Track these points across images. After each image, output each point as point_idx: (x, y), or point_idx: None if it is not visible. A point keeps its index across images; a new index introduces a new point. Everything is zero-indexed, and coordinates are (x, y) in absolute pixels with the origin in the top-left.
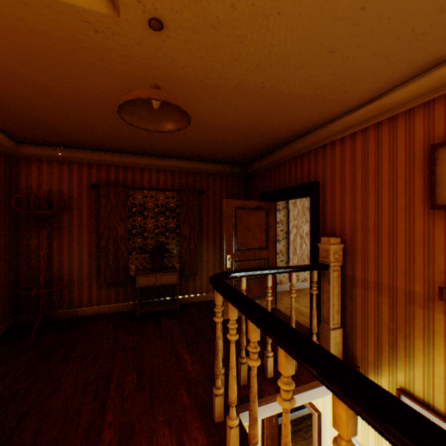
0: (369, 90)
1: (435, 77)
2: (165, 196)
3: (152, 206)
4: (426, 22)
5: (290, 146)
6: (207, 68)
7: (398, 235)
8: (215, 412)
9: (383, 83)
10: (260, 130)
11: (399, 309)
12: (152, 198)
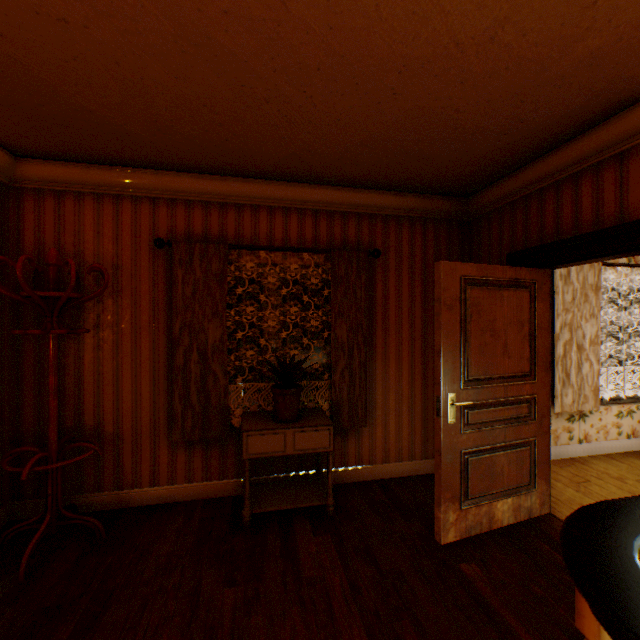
0: None
1: None
2: (300, 262)
3: (275, 284)
4: None
5: (633, 112)
6: None
7: None
8: None
9: None
10: (585, 47)
11: None
12: (275, 269)
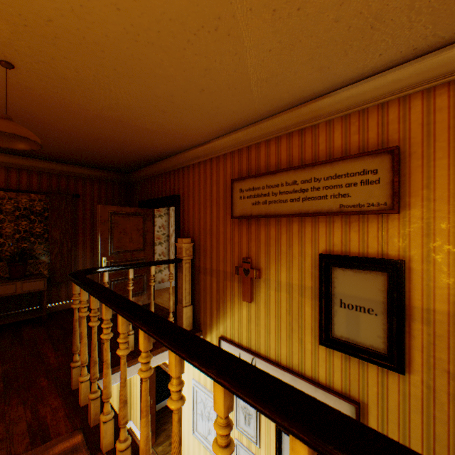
0: (202, 136)
1: (233, 138)
2: (30, 198)
3: (12, 209)
4: (213, 111)
5: (161, 163)
6: (65, 100)
7: (221, 236)
8: (73, 382)
9: (209, 135)
10: (131, 148)
11: (221, 284)
12: (12, 200)
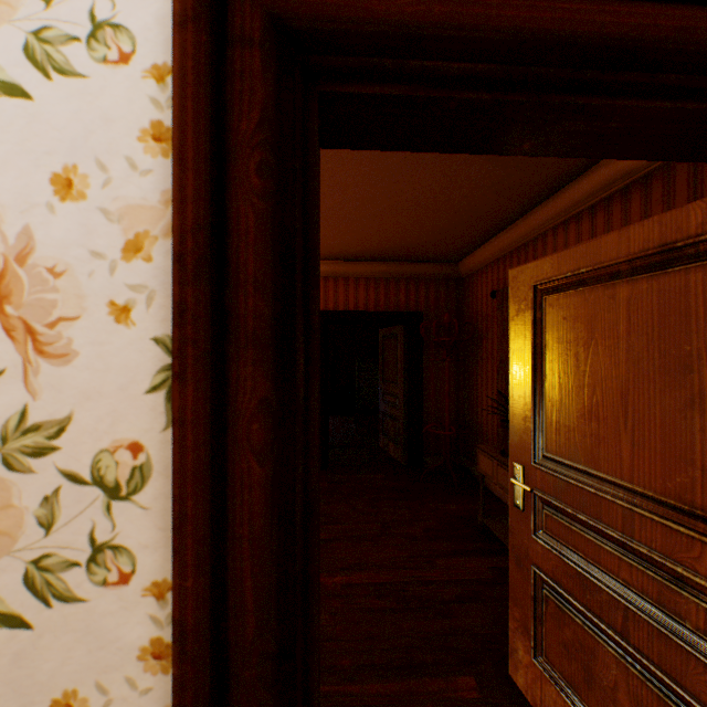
0: None
1: None
2: None
3: None
4: None
5: None
6: None
7: None
8: None
9: None
10: None
11: None
12: None
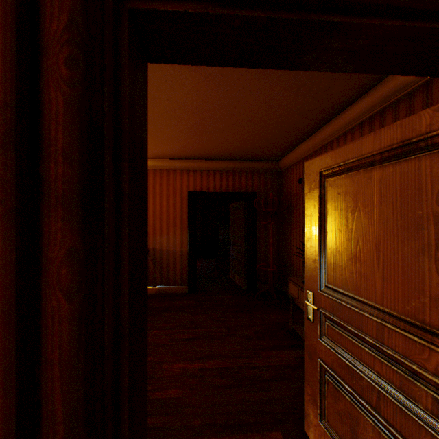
0: None
1: None
2: None
3: None
4: None
5: None
6: None
7: None
8: None
9: None
10: None
11: None
12: None
